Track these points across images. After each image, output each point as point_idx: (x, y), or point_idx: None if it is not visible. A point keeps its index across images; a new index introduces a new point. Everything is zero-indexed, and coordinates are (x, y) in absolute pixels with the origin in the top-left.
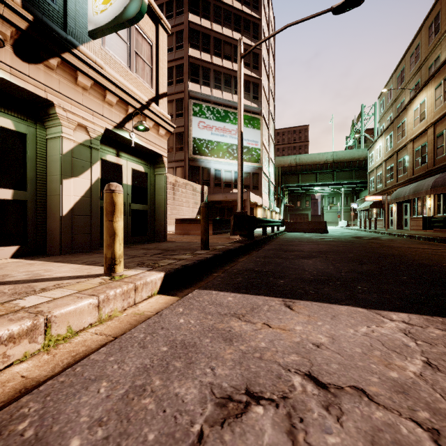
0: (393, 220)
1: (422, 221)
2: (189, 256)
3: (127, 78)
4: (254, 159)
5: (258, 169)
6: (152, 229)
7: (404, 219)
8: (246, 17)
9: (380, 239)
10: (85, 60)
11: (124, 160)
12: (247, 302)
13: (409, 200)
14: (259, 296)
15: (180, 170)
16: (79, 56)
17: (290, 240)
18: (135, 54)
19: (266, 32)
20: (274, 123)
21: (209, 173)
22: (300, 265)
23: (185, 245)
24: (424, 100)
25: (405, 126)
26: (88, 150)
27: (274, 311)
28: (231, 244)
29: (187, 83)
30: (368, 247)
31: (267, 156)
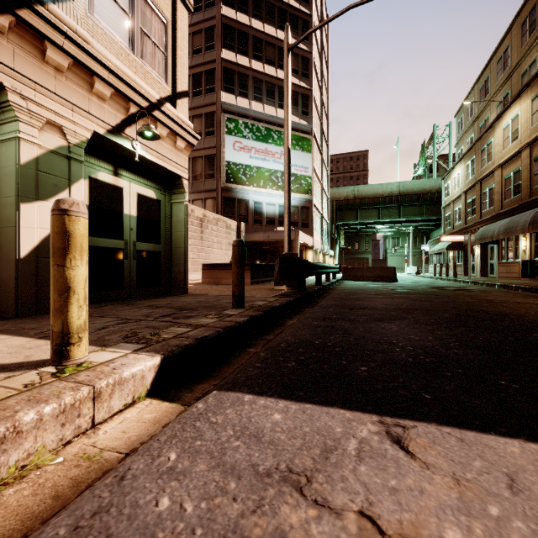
0: (475, 266)
1: (522, 267)
2: (212, 320)
3: (128, 64)
4: (304, 190)
5: (309, 202)
6: (168, 278)
7: (490, 264)
8: (293, 12)
9: (468, 290)
10: (57, 25)
11: (125, 181)
12: (311, 429)
13: (497, 240)
14: (332, 409)
15: (211, 202)
16: (47, 18)
17: (353, 291)
18: (141, 32)
19: (318, 33)
20: (328, 146)
21: (247, 206)
22: (380, 333)
23: (211, 300)
24: (517, 115)
25: (492, 148)
26: (64, 161)
27: (374, 458)
28: (275, 298)
29: (219, 93)
30: (462, 302)
31: (319, 186)
